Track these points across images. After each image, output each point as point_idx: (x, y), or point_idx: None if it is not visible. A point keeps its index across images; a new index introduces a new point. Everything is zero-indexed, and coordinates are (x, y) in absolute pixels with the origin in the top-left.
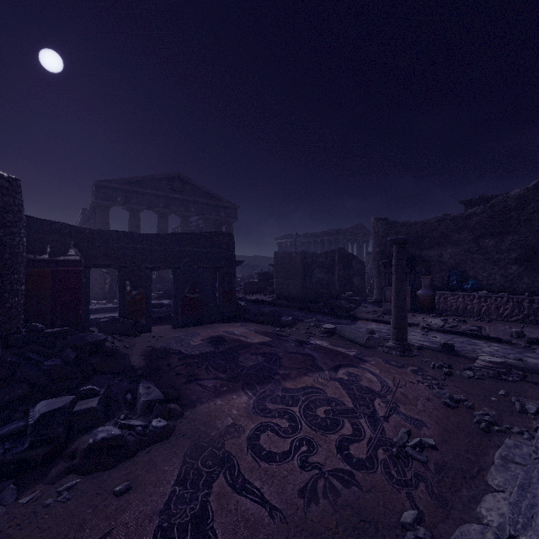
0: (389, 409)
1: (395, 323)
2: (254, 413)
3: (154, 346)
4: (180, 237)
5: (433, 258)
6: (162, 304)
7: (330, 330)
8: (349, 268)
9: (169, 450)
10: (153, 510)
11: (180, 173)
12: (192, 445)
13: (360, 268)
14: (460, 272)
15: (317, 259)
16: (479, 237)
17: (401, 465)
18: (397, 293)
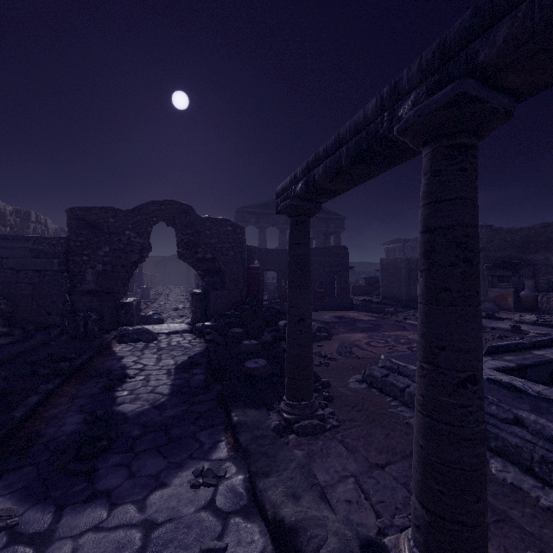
0: None
1: None
2: (367, 338)
3: None
4: (312, 250)
5: (539, 261)
6: None
7: None
8: None
9: (332, 342)
10: (333, 349)
11: None
12: (341, 342)
13: None
14: None
15: None
16: None
17: None
18: None
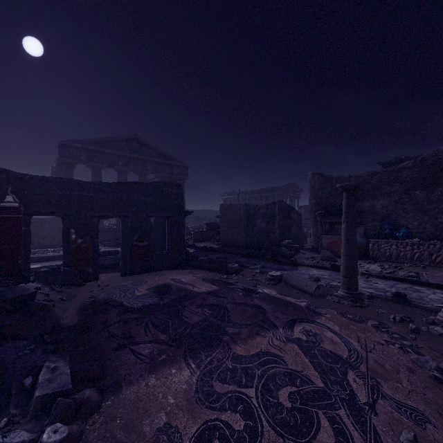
0: (370, 390)
1: (345, 272)
2: (197, 403)
3: (95, 297)
4: (129, 186)
5: (366, 208)
6: (118, 251)
7: (276, 277)
8: (288, 218)
9: None
10: None
11: (138, 136)
12: None
13: (298, 218)
14: (391, 221)
15: (259, 211)
16: (410, 188)
17: None
18: (347, 241)
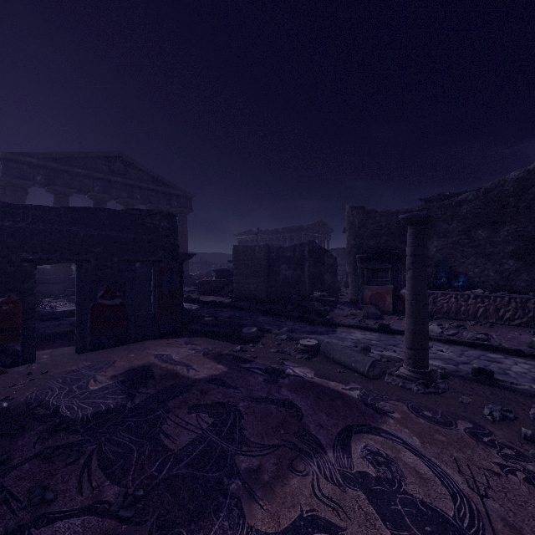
0: None
1: (412, 342)
2: None
3: (13, 399)
4: (89, 213)
5: None
6: None
7: (311, 348)
8: (321, 264)
9: None
10: None
11: (122, 153)
12: None
13: (332, 264)
14: (448, 268)
15: (284, 254)
16: (471, 227)
17: None
18: (415, 297)
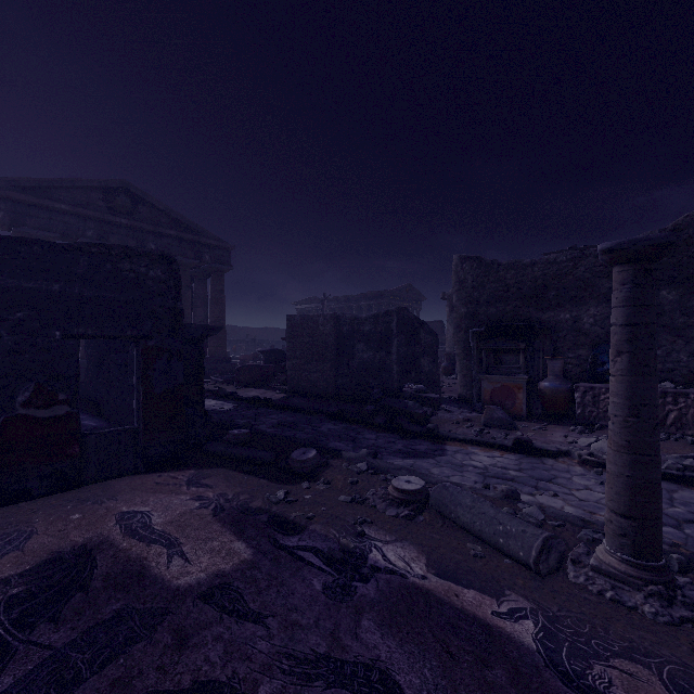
0: None
1: (630, 502)
2: None
3: None
4: None
5: (563, 324)
6: None
7: (414, 496)
8: (415, 342)
9: None
10: None
11: (128, 183)
12: None
13: (431, 342)
14: None
15: (361, 328)
16: None
17: None
18: (635, 410)
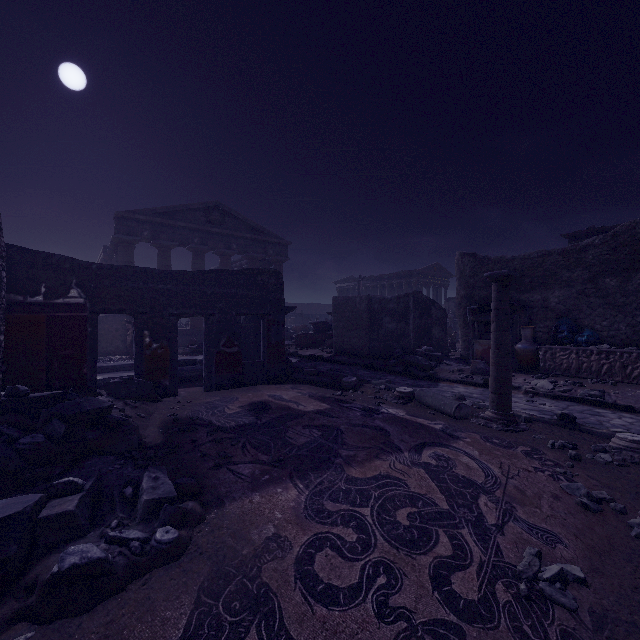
0: (502, 513)
1: (495, 387)
2: (306, 518)
3: (178, 415)
4: (214, 275)
5: (535, 302)
6: (195, 360)
7: (406, 395)
8: (427, 316)
9: (177, 579)
10: None
11: (219, 203)
12: (212, 571)
13: (441, 316)
14: (571, 320)
15: (387, 306)
16: (597, 275)
17: (536, 614)
18: (497, 346)
